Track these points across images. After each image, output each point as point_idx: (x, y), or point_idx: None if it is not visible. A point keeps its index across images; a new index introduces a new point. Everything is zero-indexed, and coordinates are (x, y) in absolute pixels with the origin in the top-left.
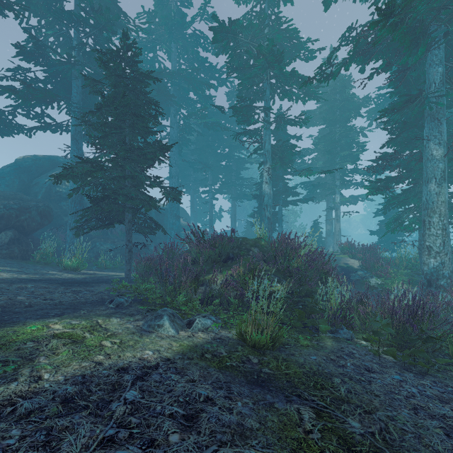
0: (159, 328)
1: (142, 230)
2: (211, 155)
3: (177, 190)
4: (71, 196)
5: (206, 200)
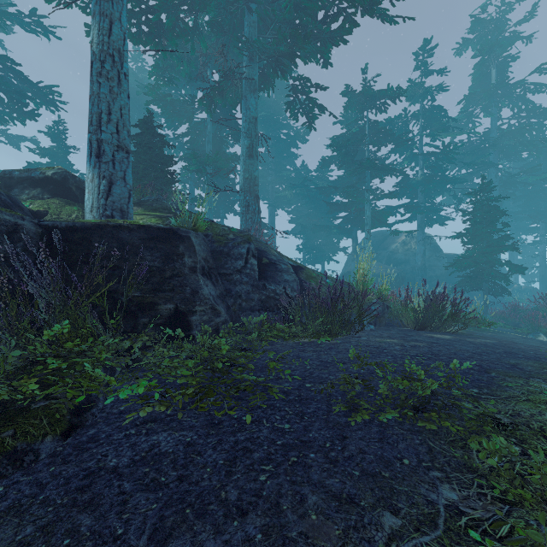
0: (538, 336)
1: (495, 294)
2: (543, 199)
3: (522, 267)
4: (450, 274)
5: (531, 249)
